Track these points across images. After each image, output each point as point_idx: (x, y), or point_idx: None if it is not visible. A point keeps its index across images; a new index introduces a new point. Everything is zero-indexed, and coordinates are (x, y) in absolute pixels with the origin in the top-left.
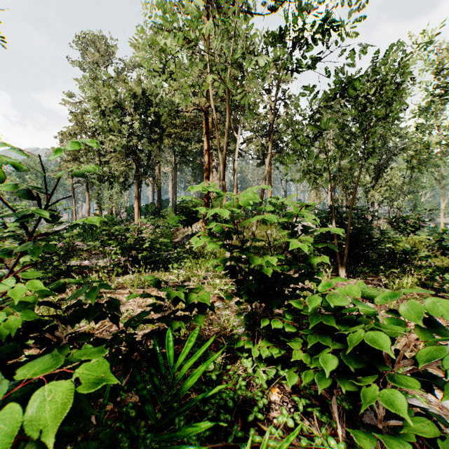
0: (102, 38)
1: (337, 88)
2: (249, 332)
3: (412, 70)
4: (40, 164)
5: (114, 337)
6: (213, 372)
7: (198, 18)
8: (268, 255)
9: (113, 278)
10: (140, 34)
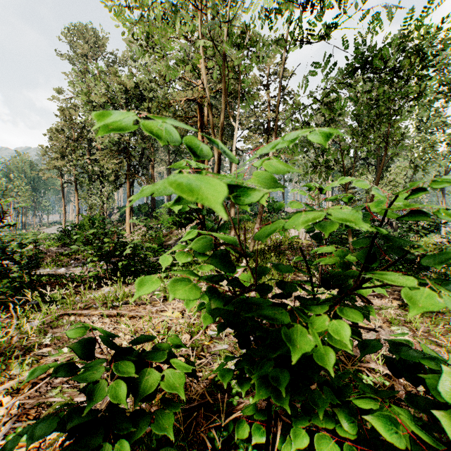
0: (92, 31)
1: (357, 61)
2: None
3: None
4: (29, 163)
5: None
6: None
7: None
8: (323, 317)
9: (82, 294)
10: None
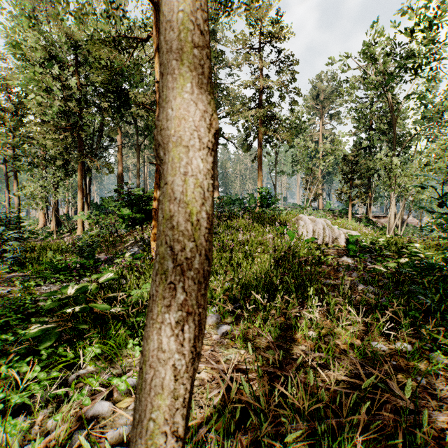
0: None
1: None
2: None
3: None
4: None
5: None
6: None
7: None
8: None
9: None
10: None
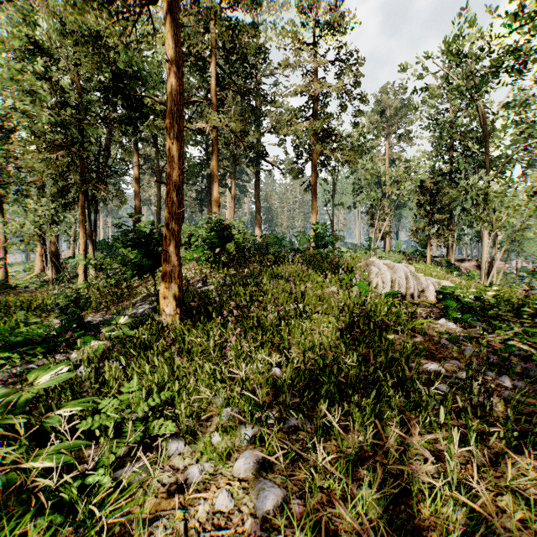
0: None
1: None
2: None
3: None
4: None
5: None
6: None
7: None
8: None
9: None
10: None
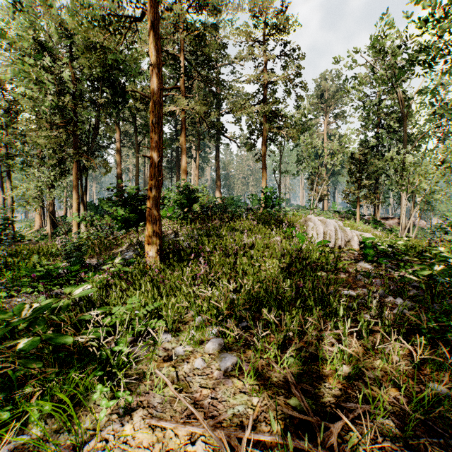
0: None
1: None
2: None
3: None
4: None
5: None
6: None
7: None
8: None
9: None
10: None
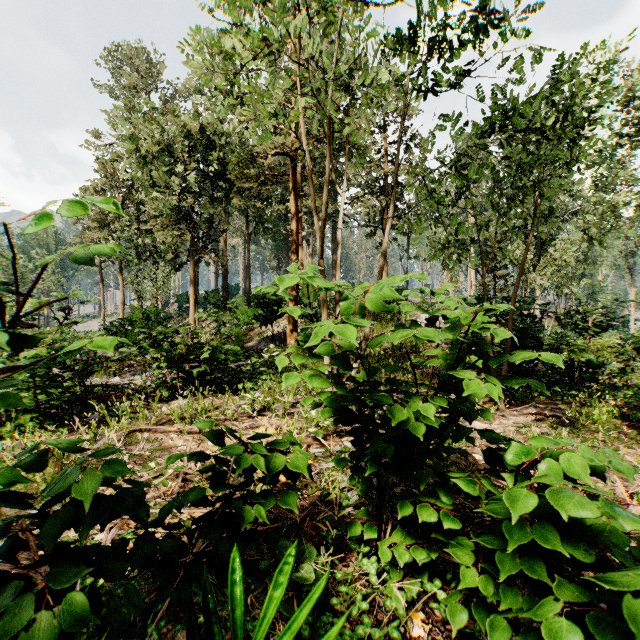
0: (142, 53)
1: (494, 118)
2: (366, 501)
3: (612, 90)
4: (53, 234)
5: (138, 545)
6: (313, 583)
7: (285, 4)
8: (416, 396)
9: (154, 407)
10: (195, 33)
